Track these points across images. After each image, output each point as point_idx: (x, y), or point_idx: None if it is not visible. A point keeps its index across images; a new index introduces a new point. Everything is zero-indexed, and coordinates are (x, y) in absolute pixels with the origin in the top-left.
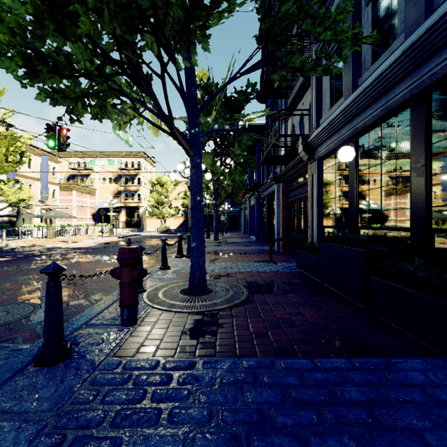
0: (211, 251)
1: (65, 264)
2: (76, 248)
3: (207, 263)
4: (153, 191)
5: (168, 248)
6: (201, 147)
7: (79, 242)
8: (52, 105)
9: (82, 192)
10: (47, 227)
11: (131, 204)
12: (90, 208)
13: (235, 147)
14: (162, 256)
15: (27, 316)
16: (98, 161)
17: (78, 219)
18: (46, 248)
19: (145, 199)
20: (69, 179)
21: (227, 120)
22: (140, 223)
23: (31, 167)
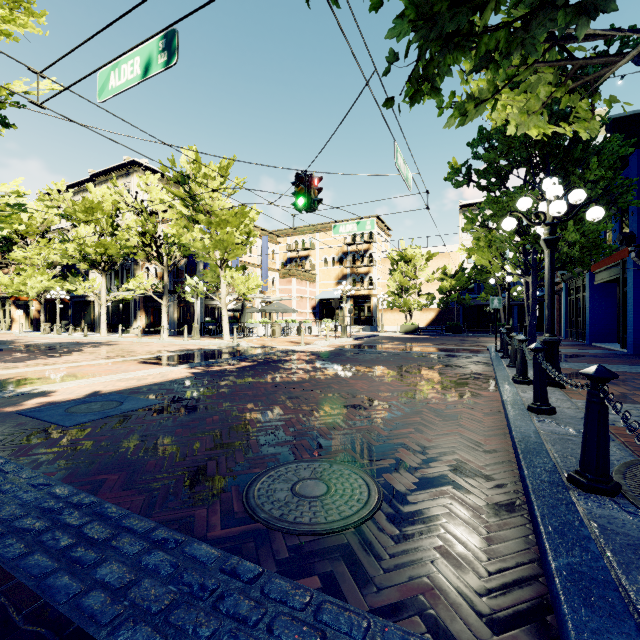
0: (569, 373)
1: (324, 378)
2: (314, 352)
3: (625, 405)
4: (393, 270)
5: (454, 359)
6: (499, 182)
7: (311, 343)
8: (415, 42)
9: (302, 279)
10: (270, 323)
11: (360, 292)
12: (310, 299)
13: (590, 166)
14: (535, 384)
15: (374, 510)
16: (342, 227)
17: (297, 314)
18: (279, 350)
19: (378, 284)
20: (286, 264)
21: (564, 118)
22: (372, 318)
23: (251, 252)
